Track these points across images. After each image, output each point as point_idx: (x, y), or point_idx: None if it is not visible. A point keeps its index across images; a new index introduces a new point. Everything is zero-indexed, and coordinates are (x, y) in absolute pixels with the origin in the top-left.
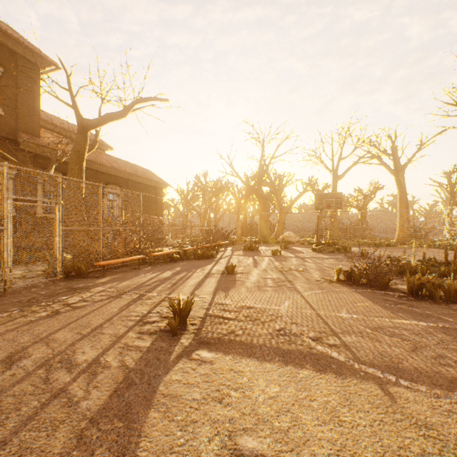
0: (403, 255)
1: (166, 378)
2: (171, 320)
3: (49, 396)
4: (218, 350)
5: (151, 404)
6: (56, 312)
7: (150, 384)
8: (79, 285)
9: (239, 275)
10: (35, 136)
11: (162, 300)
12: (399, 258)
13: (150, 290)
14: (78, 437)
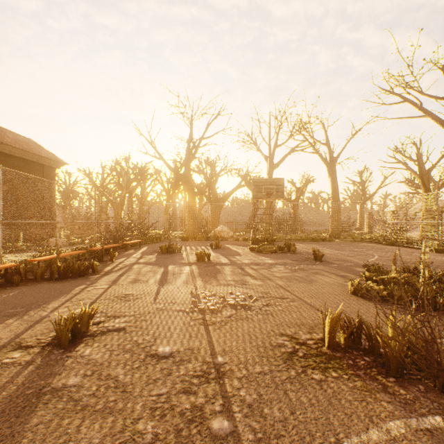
0: (394, 265)
1: None
2: None
3: None
4: None
5: None
6: None
7: None
8: None
9: (87, 351)
10: None
11: None
12: (377, 265)
13: None
14: None
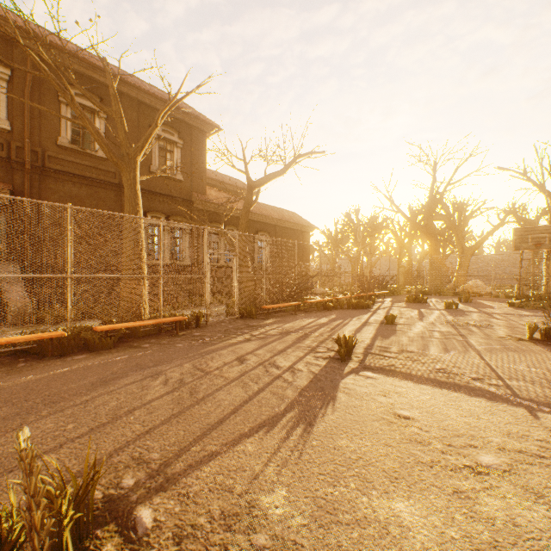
0: None
1: (343, 381)
2: (339, 349)
3: (273, 377)
4: (380, 373)
5: (336, 389)
6: (248, 339)
7: (332, 382)
8: (253, 323)
9: (400, 326)
10: (203, 194)
11: (325, 339)
12: None
13: (312, 331)
14: (299, 394)
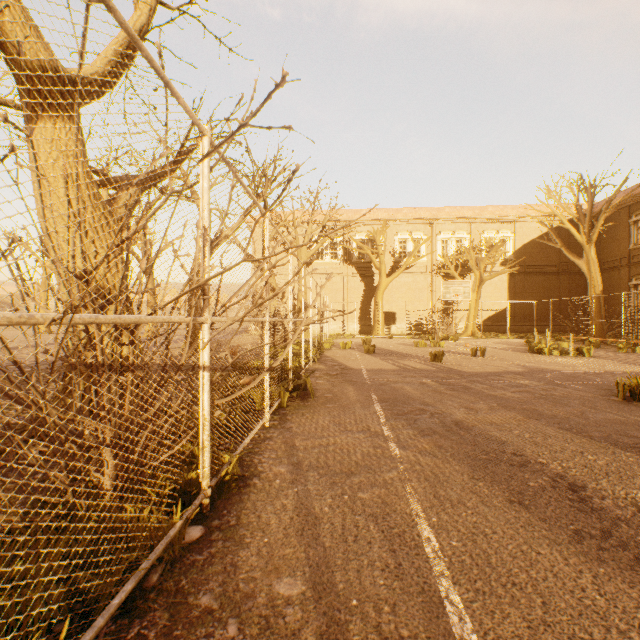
0: None
1: None
2: None
3: None
4: None
5: None
6: None
7: None
8: None
9: None
10: None
11: None
12: None
13: None
14: None
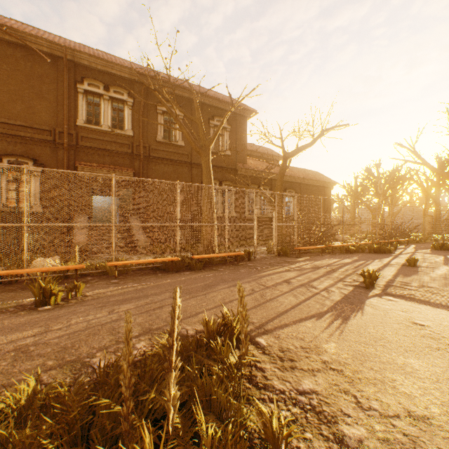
0: None
1: (368, 300)
2: (364, 279)
3: (313, 293)
4: (400, 299)
5: (362, 304)
6: (288, 270)
7: (359, 300)
8: (288, 260)
9: (422, 268)
10: (244, 163)
11: (350, 273)
12: None
13: (338, 268)
14: (334, 304)
